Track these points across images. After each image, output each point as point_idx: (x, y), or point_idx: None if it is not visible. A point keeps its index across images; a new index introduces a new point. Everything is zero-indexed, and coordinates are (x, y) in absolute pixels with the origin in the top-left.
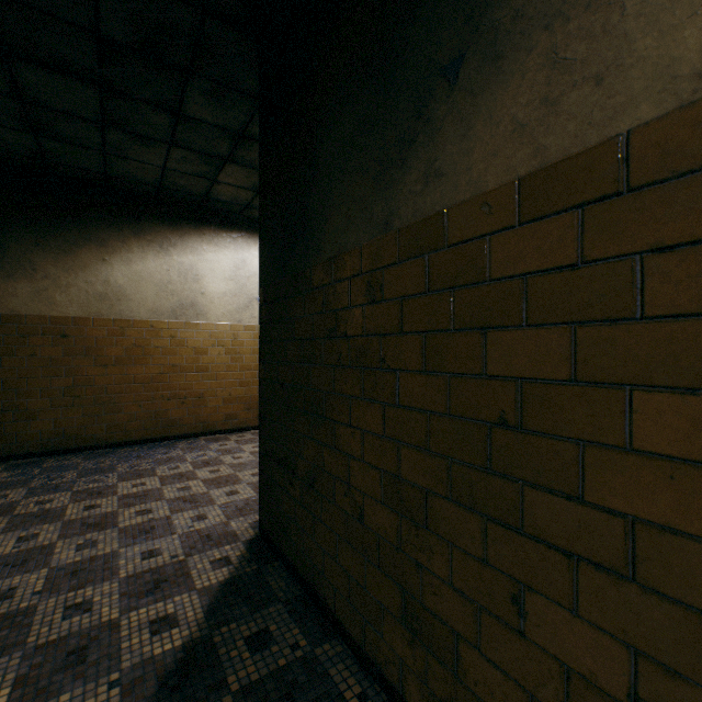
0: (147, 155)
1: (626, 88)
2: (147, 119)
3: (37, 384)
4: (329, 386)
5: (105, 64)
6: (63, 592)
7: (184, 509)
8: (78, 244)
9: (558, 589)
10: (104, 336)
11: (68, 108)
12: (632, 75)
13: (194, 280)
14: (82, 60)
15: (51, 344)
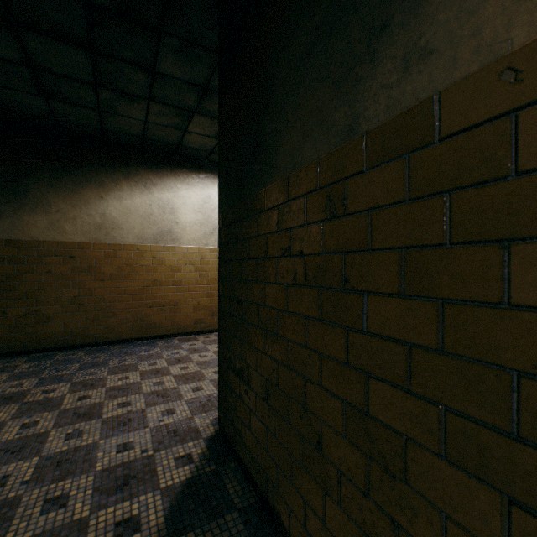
0: (132, 110)
1: None
2: (129, 78)
3: (52, 294)
4: (283, 305)
5: (92, 28)
6: (46, 483)
7: (157, 403)
8: (82, 185)
9: None
10: (102, 257)
11: (68, 72)
12: None
13: (170, 212)
14: (74, 26)
15: (61, 264)
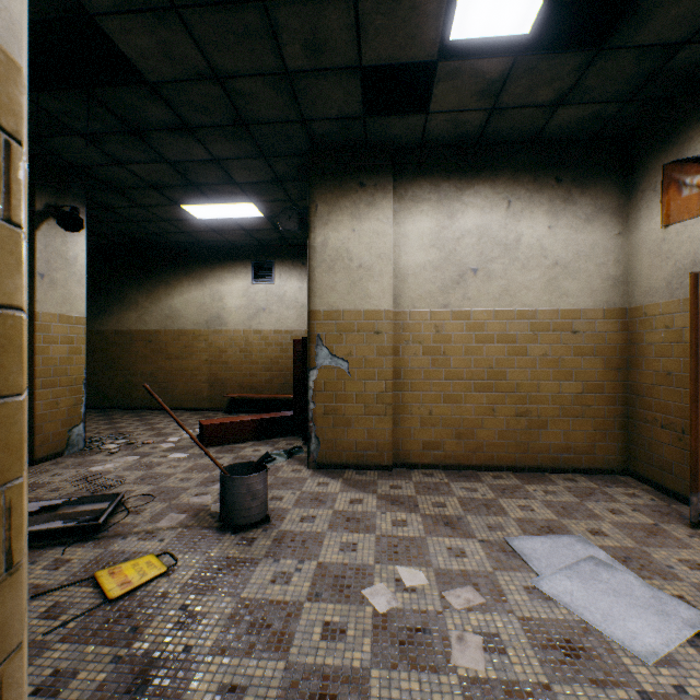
0: None
1: (125, 326)
2: None
3: None
4: None
5: None
6: None
7: None
8: None
9: (119, 375)
10: None
11: None
12: (125, 325)
13: None
14: None
15: None
